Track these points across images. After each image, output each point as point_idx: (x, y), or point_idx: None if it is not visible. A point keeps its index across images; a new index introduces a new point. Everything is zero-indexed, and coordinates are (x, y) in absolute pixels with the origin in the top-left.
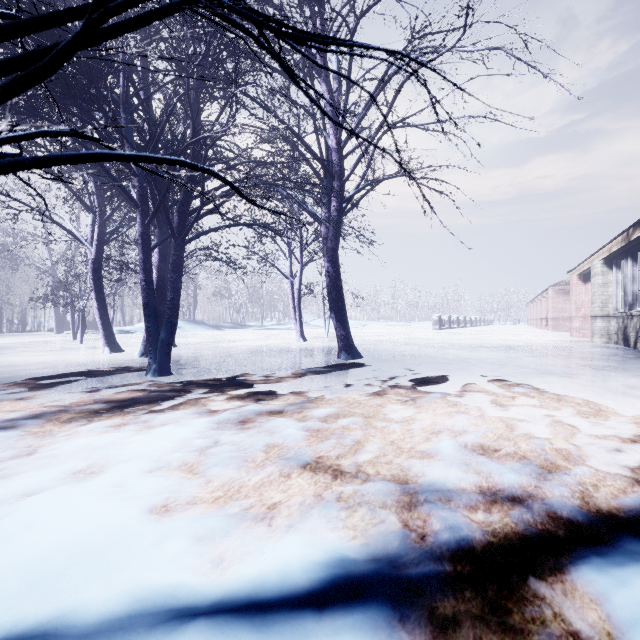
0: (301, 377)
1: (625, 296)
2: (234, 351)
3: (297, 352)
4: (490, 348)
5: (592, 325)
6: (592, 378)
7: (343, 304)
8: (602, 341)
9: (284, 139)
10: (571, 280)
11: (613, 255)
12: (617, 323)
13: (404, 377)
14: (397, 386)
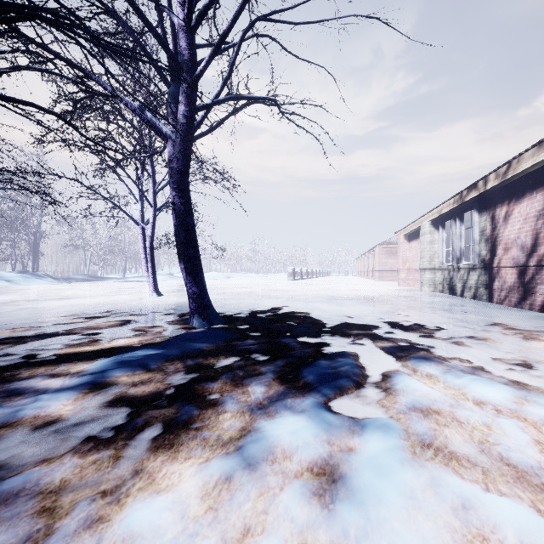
0: (94, 387)
1: (453, 251)
2: (43, 316)
3: (138, 314)
4: (350, 300)
5: (421, 276)
6: (506, 344)
7: (196, 250)
8: (430, 290)
9: (111, 14)
10: (399, 239)
11: (439, 217)
12: (442, 275)
13: (288, 366)
14: (286, 405)
